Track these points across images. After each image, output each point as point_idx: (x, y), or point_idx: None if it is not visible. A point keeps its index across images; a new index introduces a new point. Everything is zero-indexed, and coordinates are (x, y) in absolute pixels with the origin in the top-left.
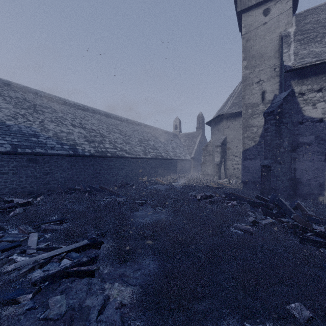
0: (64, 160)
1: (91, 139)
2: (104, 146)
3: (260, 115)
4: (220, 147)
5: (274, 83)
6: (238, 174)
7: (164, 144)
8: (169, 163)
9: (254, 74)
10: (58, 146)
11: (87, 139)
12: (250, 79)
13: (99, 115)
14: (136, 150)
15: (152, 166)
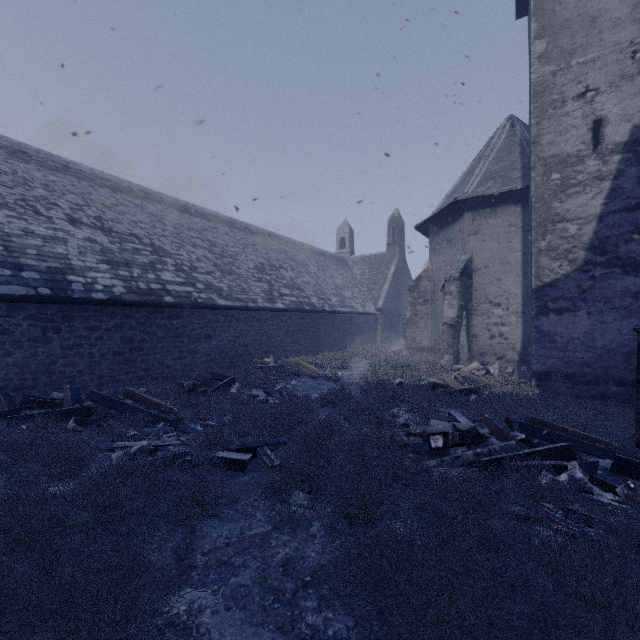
0: (21, 315)
1: (122, 259)
2: (157, 278)
3: (588, 188)
4: (457, 282)
5: (633, 93)
6: (503, 351)
7: (318, 279)
8: (329, 321)
9: (570, 74)
10: (0, 272)
11: (108, 258)
12: (558, 88)
13: (159, 206)
14: (249, 288)
15: (287, 328)
